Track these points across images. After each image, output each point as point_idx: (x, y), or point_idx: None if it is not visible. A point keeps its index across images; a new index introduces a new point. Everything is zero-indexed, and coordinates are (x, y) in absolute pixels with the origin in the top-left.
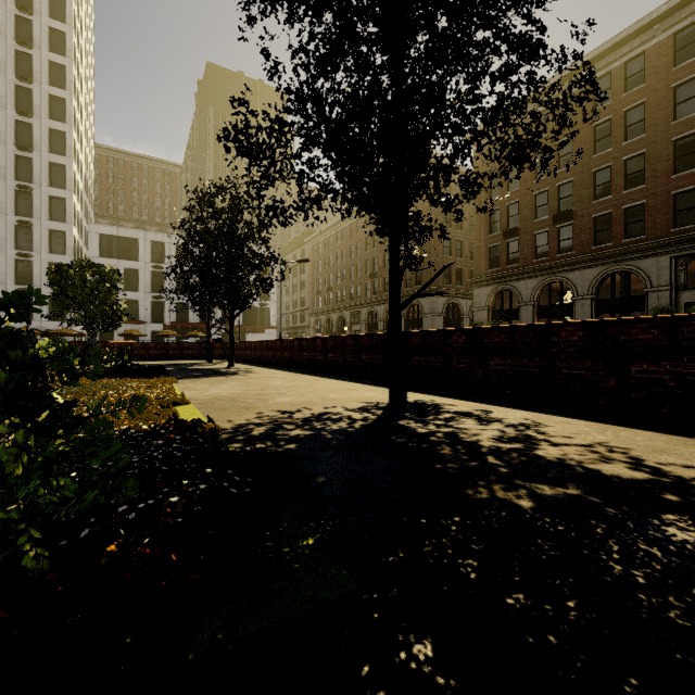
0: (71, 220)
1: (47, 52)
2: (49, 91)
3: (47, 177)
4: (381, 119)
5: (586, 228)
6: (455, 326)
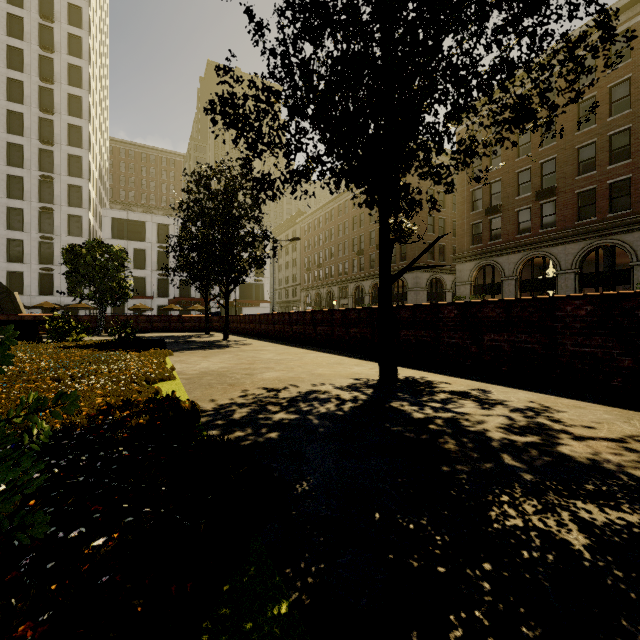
0: (87, 206)
1: (66, 56)
2: (68, 91)
3: (66, 168)
4: (372, 77)
5: (570, 204)
6: (438, 300)
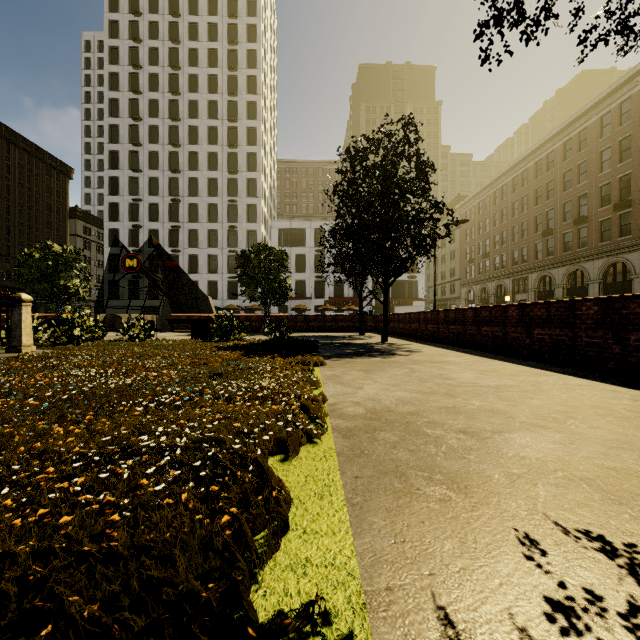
0: (260, 221)
1: (245, 96)
2: (247, 125)
3: (245, 190)
4: None
5: None
6: None
